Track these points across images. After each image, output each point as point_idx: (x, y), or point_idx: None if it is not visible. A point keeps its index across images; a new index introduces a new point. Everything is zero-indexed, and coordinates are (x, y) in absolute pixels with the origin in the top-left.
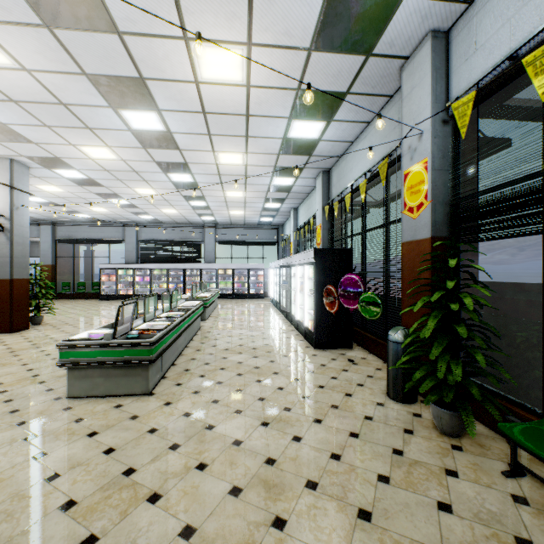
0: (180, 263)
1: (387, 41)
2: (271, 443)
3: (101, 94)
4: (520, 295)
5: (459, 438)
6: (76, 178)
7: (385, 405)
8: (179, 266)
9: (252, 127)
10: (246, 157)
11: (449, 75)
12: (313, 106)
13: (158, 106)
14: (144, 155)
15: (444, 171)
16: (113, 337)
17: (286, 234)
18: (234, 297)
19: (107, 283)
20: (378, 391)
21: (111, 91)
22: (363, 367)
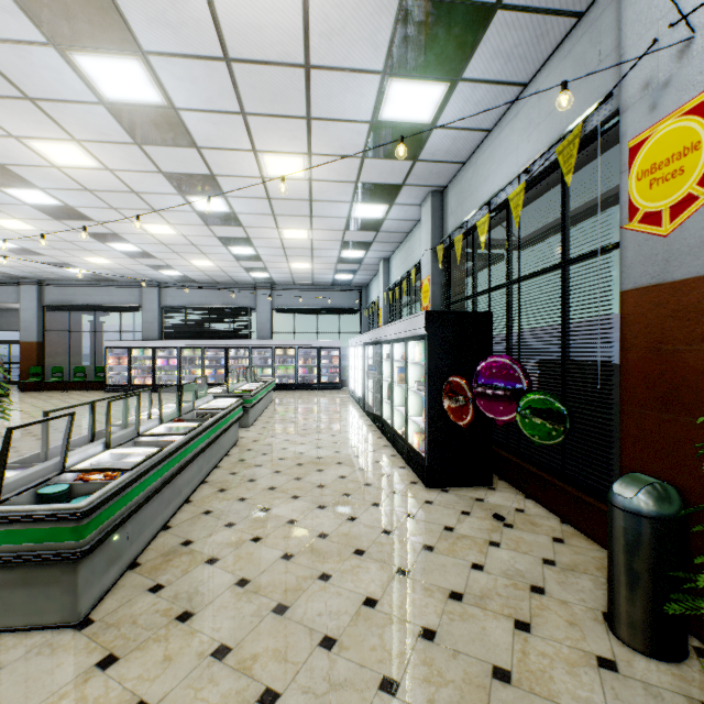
0: (222, 339)
1: None
2: None
3: (23, 10)
4: None
5: None
6: (44, 204)
7: (621, 670)
8: (220, 344)
9: (316, 97)
10: (310, 164)
11: None
12: (428, 43)
13: (139, 43)
14: (140, 160)
15: None
16: None
17: (373, 297)
18: (297, 387)
19: (116, 368)
20: (584, 612)
21: None
22: (527, 535)
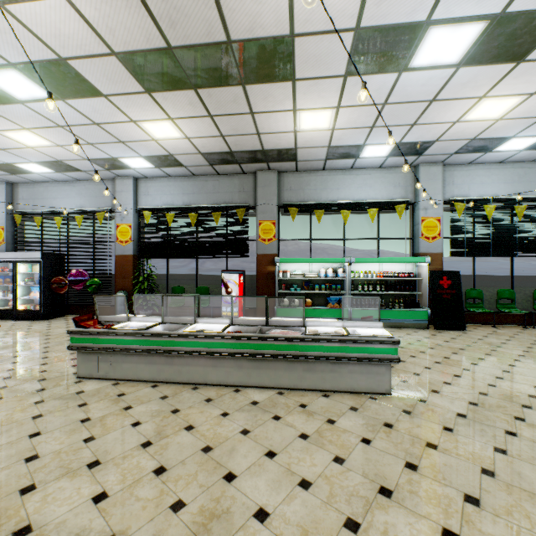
0: None
1: (118, 171)
2: None
3: None
4: None
5: None
6: None
7: None
8: None
9: None
10: None
11: (138, 195)
12: (58, 166)
13: None
14: None
15: (137, 230)
16: None
17: None
18: None
19: None
20: None
21: None
22: None
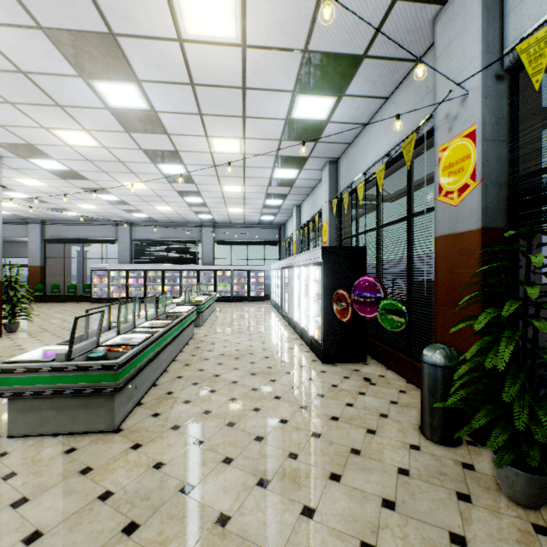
0: (176, 264)
1: None
2: (271, 520)
3: (66, 58)
4: (543, 298)
5: (539, 510)
6: (56, 169)
7: (422, 449)
8: (175, 267)
9: (249, 105)
10: (244, 144)
11: (504, 16)
12: (322, 75)
13: (137, 75)
14: (128, 142)
15: (498, 141)
16: (67, 357)
17: (289, 233)
18: (233, 300)
19: (99, 285)
20: (408, 425)
21: (77, 53)
22: (383, 389)
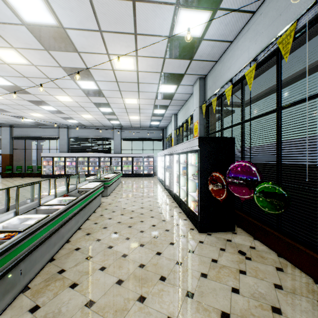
0: (97, 152)
1: None
2: None
3: None
4: None
5: None
6: (5, 85)
7: None
8: (96, 155)
9: (139, 20)
10: (137, 62)
11: None
12: None
13: None
14: (49, 60)
15: None
16: None
17: (169, 133)
18: (133, 175)
19: (47, 166)
20: None
21: None
22: (260, 265)
